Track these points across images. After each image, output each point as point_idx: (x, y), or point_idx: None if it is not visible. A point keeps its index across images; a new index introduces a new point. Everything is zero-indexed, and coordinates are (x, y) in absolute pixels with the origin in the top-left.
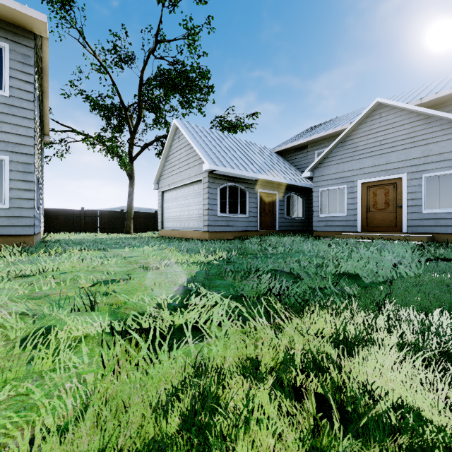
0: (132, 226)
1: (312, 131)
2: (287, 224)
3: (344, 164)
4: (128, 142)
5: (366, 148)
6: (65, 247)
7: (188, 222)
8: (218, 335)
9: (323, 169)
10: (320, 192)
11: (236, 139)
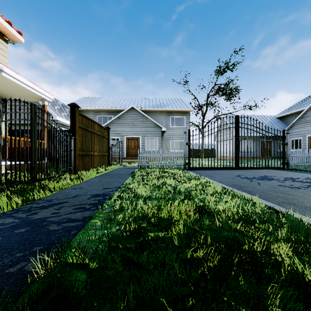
0: (203, 155)
1: (301, 104)
2: (279, 154)
3: (301, 128)
4: (202, 121)
5: (310, 122)
6: (197, 160)
7: (228, 154)
8: (228, 163)
9: (292, 130)
10: (291, 140)
11: (252, 116)
